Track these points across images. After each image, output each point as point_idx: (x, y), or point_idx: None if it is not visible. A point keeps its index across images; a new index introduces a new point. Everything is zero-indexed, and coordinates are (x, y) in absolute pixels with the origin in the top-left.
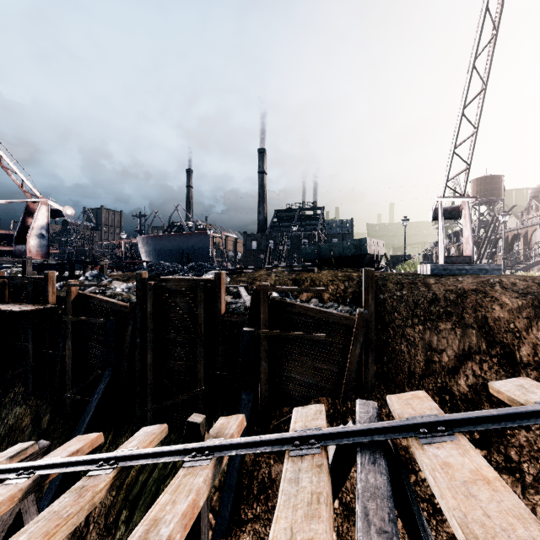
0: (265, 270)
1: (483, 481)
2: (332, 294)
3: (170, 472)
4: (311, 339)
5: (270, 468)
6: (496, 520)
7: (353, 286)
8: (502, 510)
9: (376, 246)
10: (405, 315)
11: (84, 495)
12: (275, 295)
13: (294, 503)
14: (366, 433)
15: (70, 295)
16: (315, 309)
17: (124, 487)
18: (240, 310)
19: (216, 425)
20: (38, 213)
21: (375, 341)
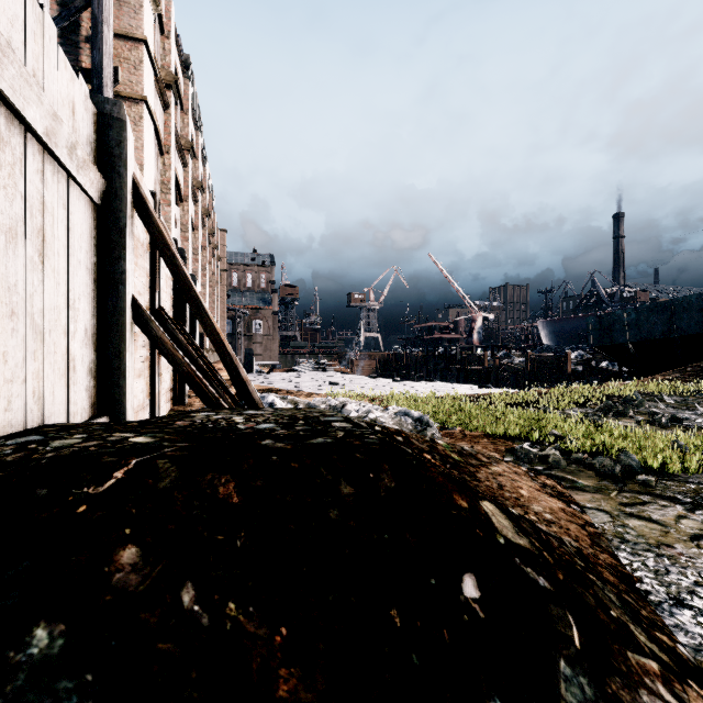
0: None
1: None
2: None
3: None
4: None
5: None
6: None
7: None
8: None
9: None
10: None
11: None
12: (603, 365)
13: None
14: None
15: (495, 363)
16: (616, 371)
17: None
18: (579, 372)
19: None
20: (477, 320)
21: None
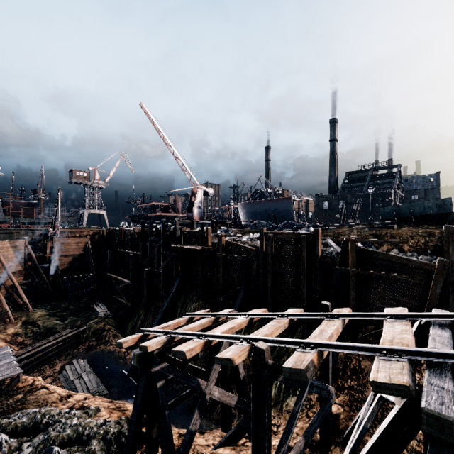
0: (347, 227)
1: None
2: (412, 247)
3: (285, 353)
4: (393, 279)
5: (359, 362)
6: None
7: (434, 240)
8: None
9: None
10: None
11: (281, 322)
12: (359, 245)
13: (393, 331)
14: (437, 316)
15: (221, 242)
16: (396, 256)
17: None
18: (332, 254)
19: (334, 310)
20: (198, 194)
21: None
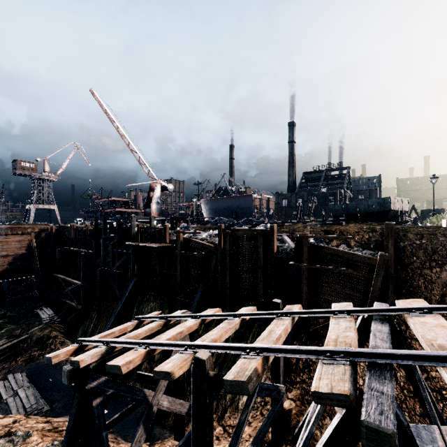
0: (301, 223)
1: (440, 326)
2: (358, 242)
3: None
4: (341, 273)
5: None
6: (440, 335)
7: (376, 236)
8: (445, 333)
9: (400, 203)
10: (423, 259)
11: (232, 324)
12: (312, 241)
13: (338, 329)
14: (378, 311)
15: (179, 238)
16: (344, 251)
17: (214, 355)
18: (287, 250)
19: (286, 308)
20: (156, 189)
21: (395, 277)
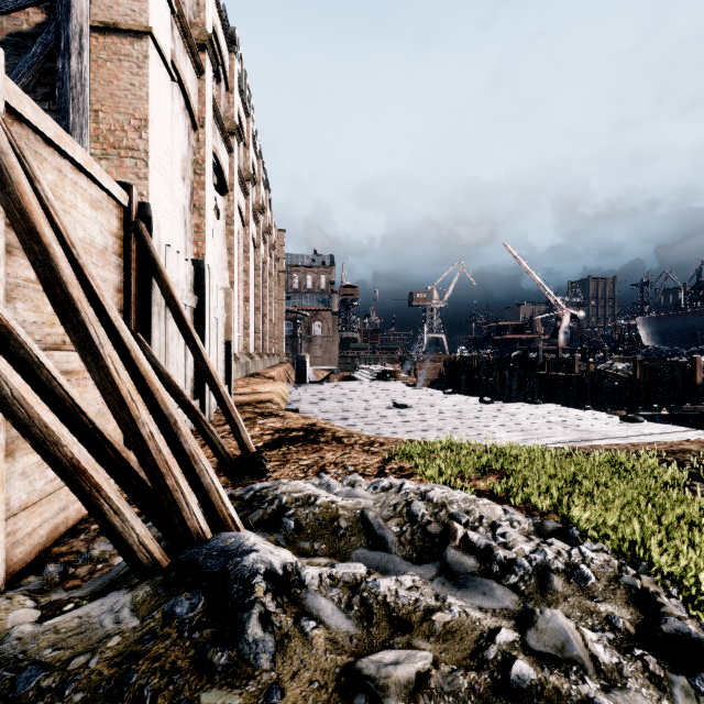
0: None
1: None
2: None
3: None
4: None
5: None
6: None
7: None
8: None
9: None
10: None
11: None
12: None
13: None
14: None
15: (589, 369)
16: None
17: None
18: None
19: None
20: (563, 318)
21: None
